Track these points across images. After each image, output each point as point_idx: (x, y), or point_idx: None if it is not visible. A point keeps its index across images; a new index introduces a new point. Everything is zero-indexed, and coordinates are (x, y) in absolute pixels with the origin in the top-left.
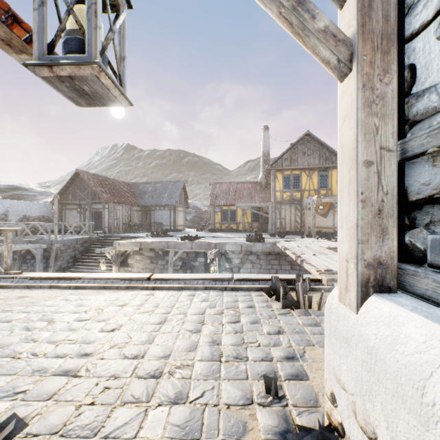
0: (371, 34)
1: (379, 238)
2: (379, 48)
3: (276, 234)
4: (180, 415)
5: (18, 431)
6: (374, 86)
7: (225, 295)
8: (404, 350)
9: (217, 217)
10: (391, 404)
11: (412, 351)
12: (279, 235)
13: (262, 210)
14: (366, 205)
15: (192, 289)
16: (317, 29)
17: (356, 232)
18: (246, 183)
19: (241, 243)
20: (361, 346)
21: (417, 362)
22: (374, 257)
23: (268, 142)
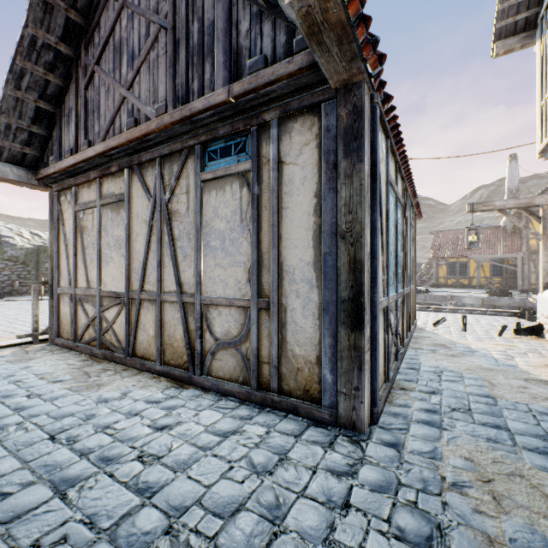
0: (545, 234)
1: (547, 278)
2: (547, 237)
3: (529, 291)
4: (485, 328)
5: (444, 321)
6: (546, 245)
7: (485, 316)
8: (546, 295)
9: (441, 271)
10: (544, 305)
11: (546, 295)
12: (533, 292)
13: (506, 261)
14: (544, 271)
15: (460, 313)
16: (531, 232)
17: (541, 277)
18: (481, 230)
19: (482, 296)
20: (541, 299)
21: (546, 296)
22: (546, 282)
23: (516, 175)
